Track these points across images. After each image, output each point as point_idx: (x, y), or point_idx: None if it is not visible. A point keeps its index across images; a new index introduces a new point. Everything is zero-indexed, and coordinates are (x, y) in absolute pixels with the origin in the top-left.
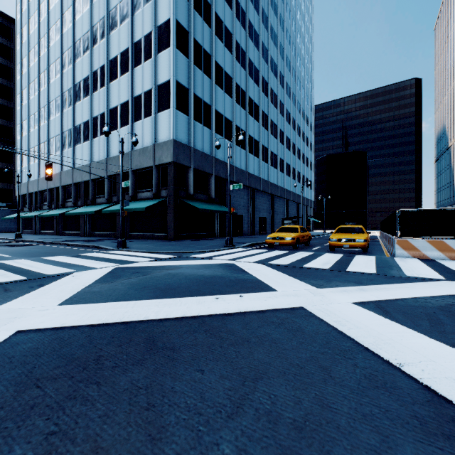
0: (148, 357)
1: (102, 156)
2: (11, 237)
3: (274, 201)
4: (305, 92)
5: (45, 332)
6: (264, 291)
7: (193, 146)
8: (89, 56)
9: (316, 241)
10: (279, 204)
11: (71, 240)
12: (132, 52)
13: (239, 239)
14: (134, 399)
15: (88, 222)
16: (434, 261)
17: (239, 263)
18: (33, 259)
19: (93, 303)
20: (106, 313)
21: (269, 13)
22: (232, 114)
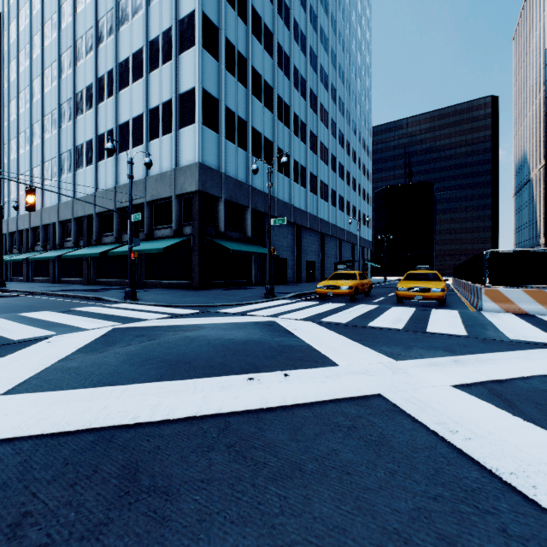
0: (117, 515)
1: (110, 183)
2: None
3: (324, 241)
4: (361, 110)
5: None
6: (319, 365)
7: (224, 172)
8: (93, 58)
9: (376, 290)
10: (331, 245)
11: (68, 290)
12: (147, 53)
13: (281, 288)
14: None
15: (92, 266)
16: (535, 318)
17: (283, 321)
18: (5, 315)
19: (58, 391)
20: (71, 409)
21: (319, 11)
22: (273, 134)
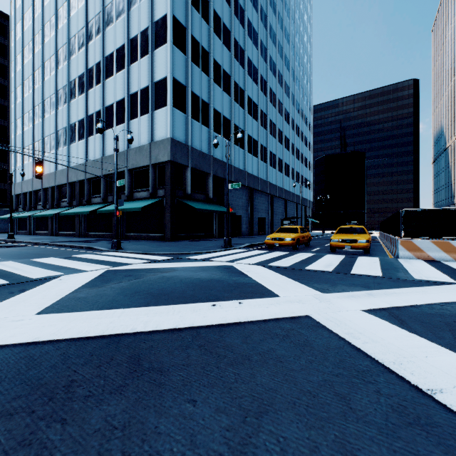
0: (131, 382)
1: (98, 154)
2: (3, 238)
3: (272, 201)
4: (304, 92)
5: (13, 348)
6: (265, 296)
7: (190, 145)
8: (84, 53)
9: (315, 241)
10: (278, 204)
11: (65, 241)
12: (128, 49)
13: (237, 240)
14: (106, 445)
15: (83, 222)
16: (439, 263)
17: (238, 265)
18: (21, 261)
19: (75, 312)
20: (88, 324)
21: (268, 11)
22: (231, 113)
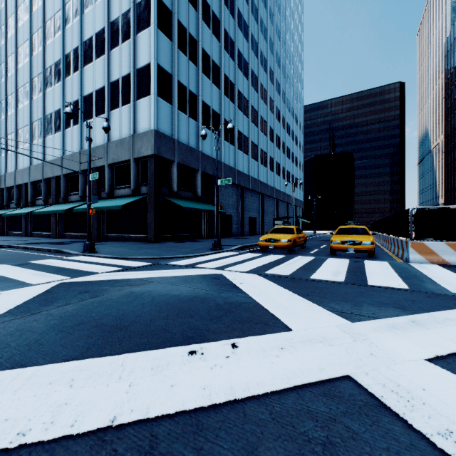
0: None
1: (76, 148)
2: None
3: (263, 201)
4: (294, 91)
5: None
6: (269, 329)
7: (176, 139)
8: (61, 37)
9: (309, 242)
10: (269, 204)
11: (35, 243)
12: (109, 33)
13: (227, 241)
14: None
15: (60, 222)
16: None
17: (229, 273)
18: None
19: None
20: None
21: (259, 4)
22: (220, 107)
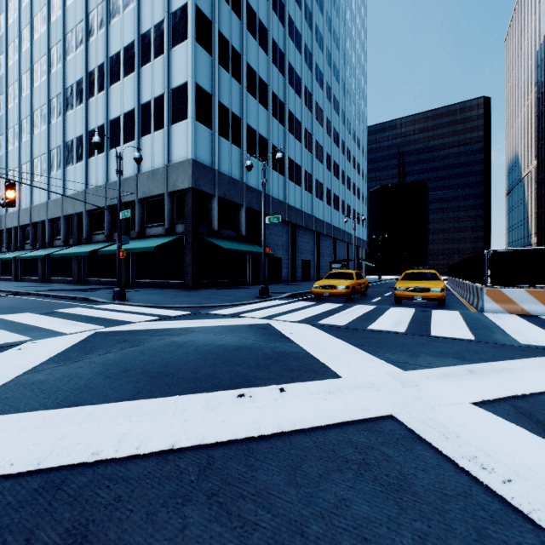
0: None
1: (101, 180)
2: None
3: (319, 240)
4: (356, 109)
5: None
6: (318, 376)
7: (217, 169)
8: (83, 52)
9: (372, 290)
10: (326, 244)
11: (56, 289)
12: (139, 47)
13: (276, 288)
14: None
15: (83, 265)
16: (539, 319)
17: (278, 323)
18: None
19: (11, 414)
20: (20, 441)
21: (314, 8)
22: (268, 131)
